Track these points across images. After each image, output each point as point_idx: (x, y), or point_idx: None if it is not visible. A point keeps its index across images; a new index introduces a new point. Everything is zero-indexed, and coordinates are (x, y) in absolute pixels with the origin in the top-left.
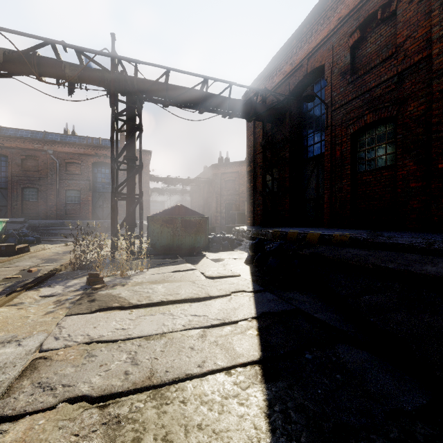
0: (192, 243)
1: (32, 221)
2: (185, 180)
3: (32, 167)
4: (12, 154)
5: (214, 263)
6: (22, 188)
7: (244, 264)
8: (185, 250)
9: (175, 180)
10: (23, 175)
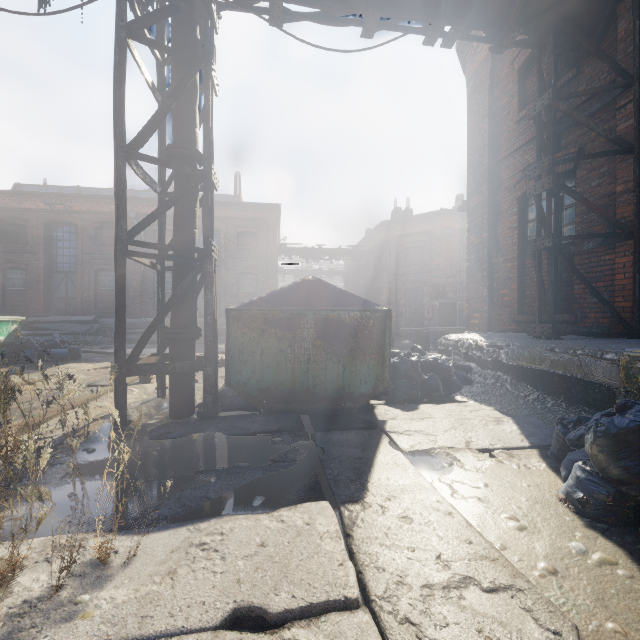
0: (343, 384)
1: (105, 321)
2: (336, 251)
3: (109, 239)
4: (83, 221)
5: (429, 493)
6: (96, 271)
7: (578, 522)
8: (324, 403)
9: (318, 251)
10: (96, 252)
